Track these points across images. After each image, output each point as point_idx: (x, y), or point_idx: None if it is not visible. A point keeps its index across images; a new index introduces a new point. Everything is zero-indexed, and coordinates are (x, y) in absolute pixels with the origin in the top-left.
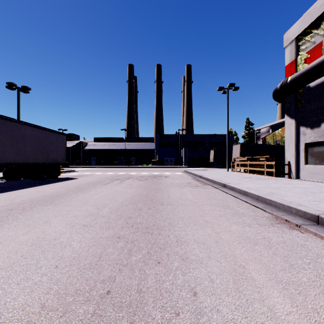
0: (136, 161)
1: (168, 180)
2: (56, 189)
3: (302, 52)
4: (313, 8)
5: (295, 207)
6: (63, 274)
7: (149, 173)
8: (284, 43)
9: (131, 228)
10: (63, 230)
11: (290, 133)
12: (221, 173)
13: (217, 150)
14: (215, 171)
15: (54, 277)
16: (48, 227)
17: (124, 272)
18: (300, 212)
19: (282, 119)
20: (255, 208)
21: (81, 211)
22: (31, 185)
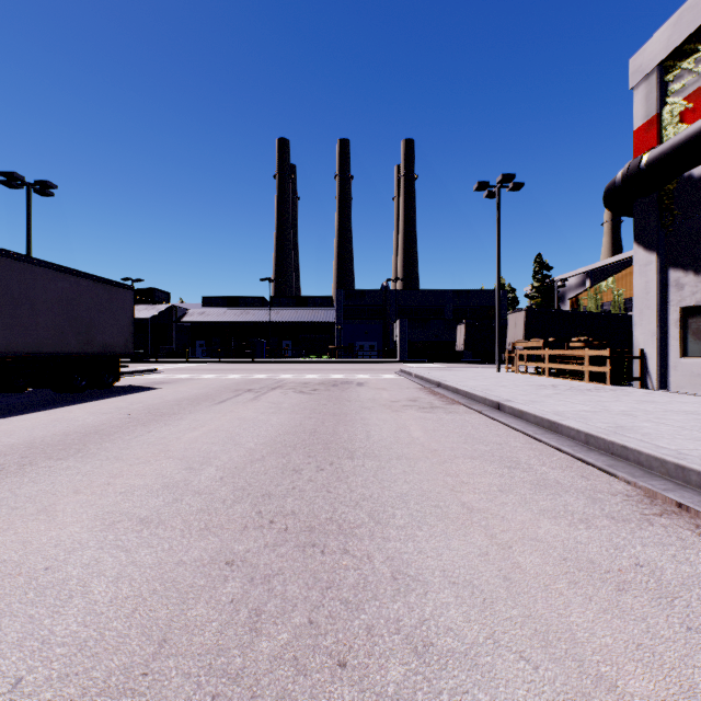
0: (295, 349)
1: (365, 392)
2: (101, 414)
3: (675, 98)
4: None
5: (700, 470)
6: None
7: (321, 376)
8: (630, 78)
9: (267, 529)
10: (80, 536)
11: (645, 285)
12: (486, 376)
13: (472, 325)
14: (470, 372)
15: None
16: (45, 527)
17: None
18: None
19: (613, 257)
20: (586, 468)
21: (144, 477)
22: (45, 405)
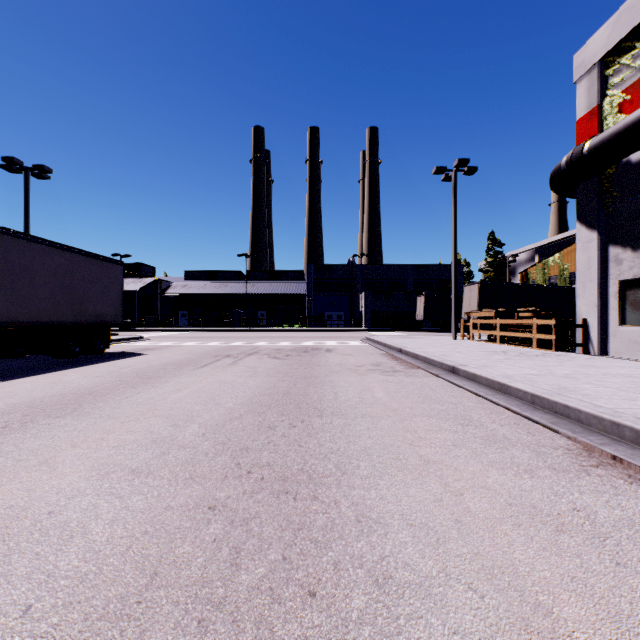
0: (269, 319)
1: (333, 358)
2: (94, 377)
3: (615, 91)
4: None
5: (633, 426)
6: (37, 639)
7: (293, 343)
8: (574, 72)
9: (245, 478)
10: (79, 484)
11: (587, 261)
12: (443, 343)
13: (431, 297)
14: (429, 340)
15: None
16: (46, 477)
17: (212, 633)
18: None
19: (560, 235)
20: (531, 425)
21: (134, 433)
22: (43, 369)
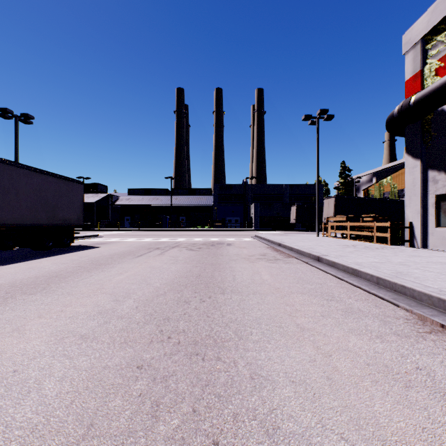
0: (187, 222)
1: (232, 250)
2: (61, 264)
3: (432, 60)
4: None
5: None
6: None
7: (204, 239)
8: (403, 47)
9: (166, 342)
10: (40, 347)
11: (412, 181)
12: (310, 239)
13: (301, 206)
14: (299, 237)
15: None
16: (16, 341)
17: None
18: None
19: (391, 163)
20: (378, 300)
21: (86, 306)
22: (25, 258)
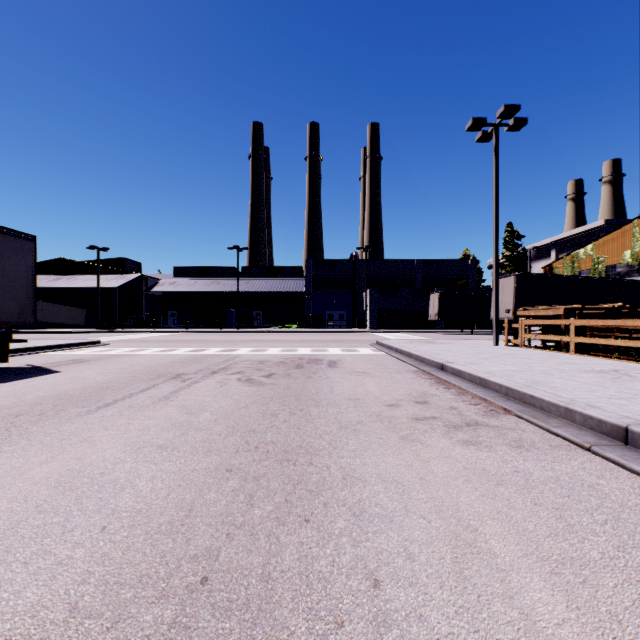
0: (265, 319)
1: (340, 381)
2: None
3: None
4: None
5: None
6: None
7: (285, 350)
8: None
9: None
10: None
11: None
12: (491, 352)
13: (447, 293)
14: (464, 346)
15: None
16: None
17: None
18: None
19: (581, 228)
20: None
21: None
22: None
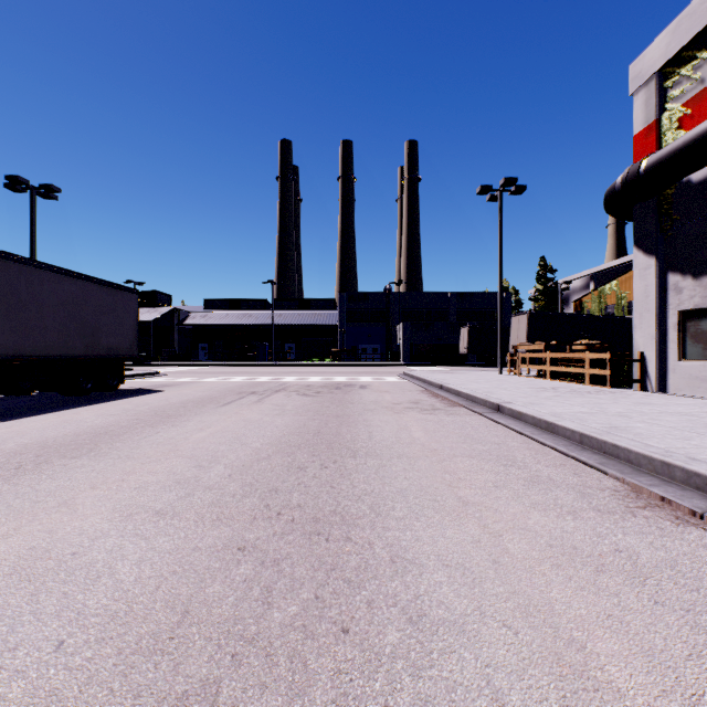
0: (298, 352)
1: (367, 395)
2: (109, 416)
3: (674, 104)
4: (700, 2)
5: (684, 466)
6: (73, 671)
7: (324, 378)
8: (630, 84)
9: (275, 520)
10: (101, 526)
11: (644, 289)
12: (488, 379)
13: (476, 328)
14: (473, 375)
15: (46, 684)
16: (67, 518)
17: (246, 666)
18: (698, 479)
19: (618, 260)
20: (579, 466)
21: (156, 474)
22: (53, 407)
